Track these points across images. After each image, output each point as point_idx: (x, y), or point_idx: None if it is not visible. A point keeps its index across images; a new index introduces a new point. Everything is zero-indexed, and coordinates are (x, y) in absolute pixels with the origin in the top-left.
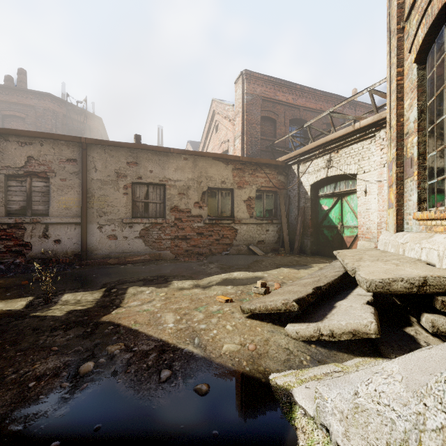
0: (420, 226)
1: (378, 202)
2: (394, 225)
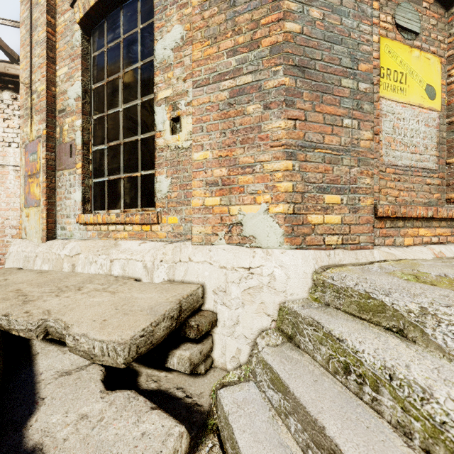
0: (89, 232)
1: None
2: (44, 231)
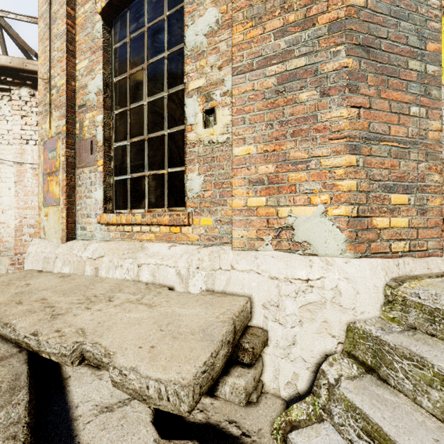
0: (111, 233)
1: (16, 195)
2: (64, 231)
